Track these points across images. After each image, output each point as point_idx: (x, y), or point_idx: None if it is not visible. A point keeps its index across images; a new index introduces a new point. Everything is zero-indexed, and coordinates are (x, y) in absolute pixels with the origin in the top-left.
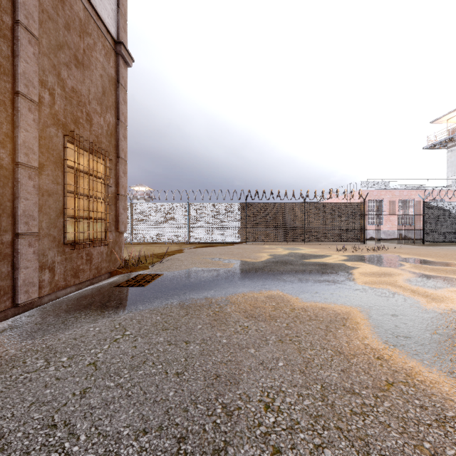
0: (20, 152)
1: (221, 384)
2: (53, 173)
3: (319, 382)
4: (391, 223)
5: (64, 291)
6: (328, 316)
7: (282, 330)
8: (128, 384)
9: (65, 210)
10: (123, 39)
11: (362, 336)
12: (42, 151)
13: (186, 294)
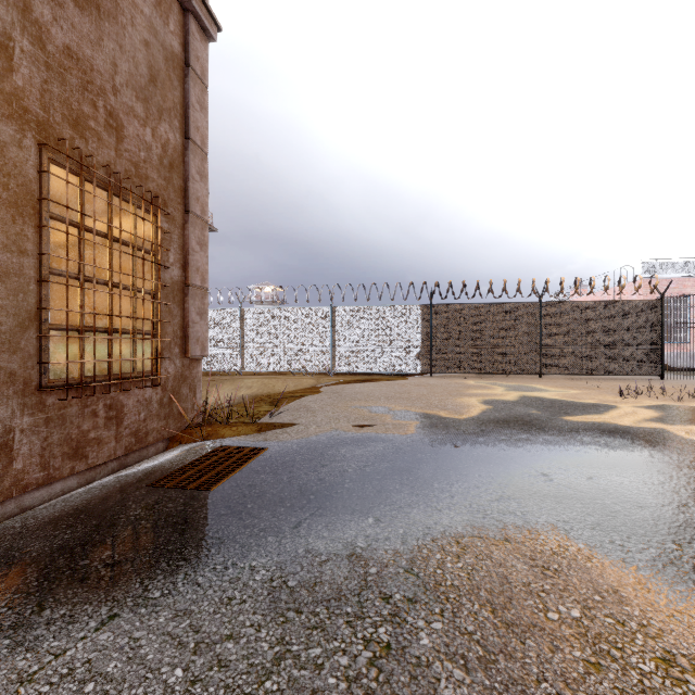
0: None
1: None
2: (9, 228)
3: None
4: None
5: (45, 491)
6: None
7: None
8: None
9: (43, 313)
10: None
11: None
12: None
13: (299, 530)
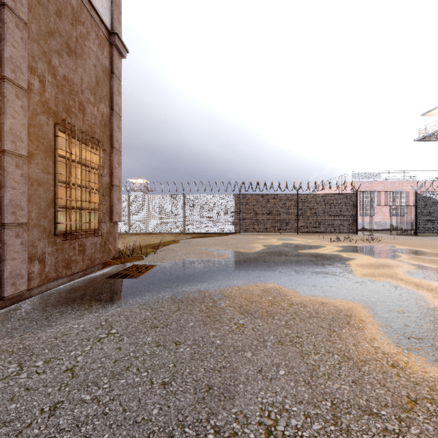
0: (6, 140)
1: (213, 399)
2: (44, 162)
3: (328, 397)
4: (383, 214)
5: (55, 283)
6: (330, 313)
7: (281, 329)
8: (106, 397)
9: (56, 200)
10: (117, 30)
11: (370, 337)
12: (31, 139)
13: (178, 287)
